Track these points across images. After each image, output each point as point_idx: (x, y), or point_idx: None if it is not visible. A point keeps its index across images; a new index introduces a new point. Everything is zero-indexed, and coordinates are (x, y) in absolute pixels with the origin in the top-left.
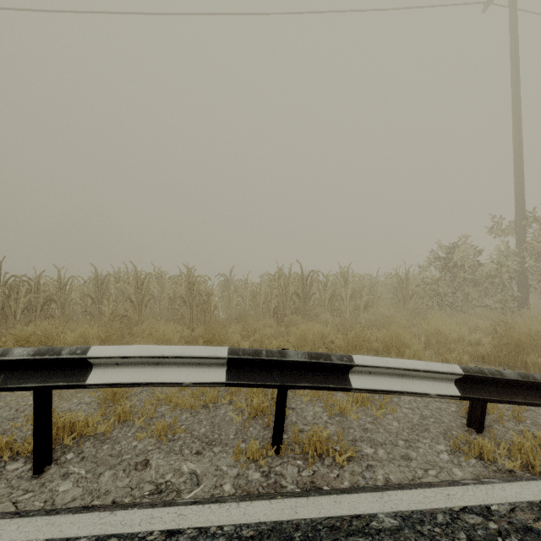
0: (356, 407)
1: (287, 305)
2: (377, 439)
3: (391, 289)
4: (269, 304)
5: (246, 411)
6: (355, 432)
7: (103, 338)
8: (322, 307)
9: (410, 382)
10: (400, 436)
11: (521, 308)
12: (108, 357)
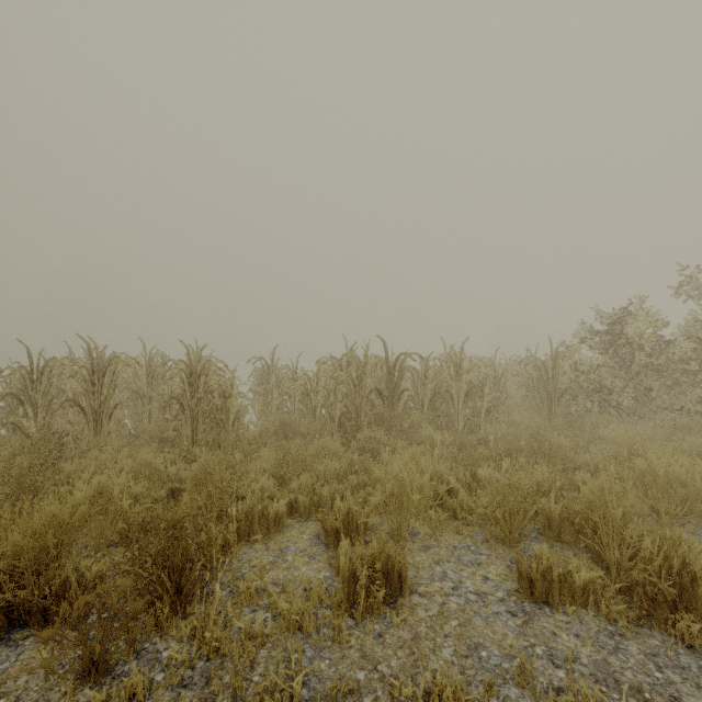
0: None
1: (363, 411)
2: None
3: (524, 381)
4: (331, 410)
5: None
6: None
7: None
8: (419, 411)
9: None
10: None
11: None
12: None
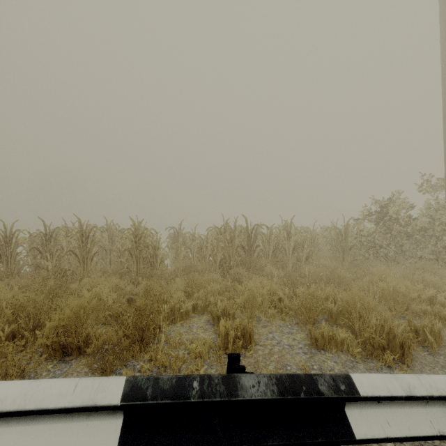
0: None
1: (233, 257)
2: None
3: (329, 241)
4: (215, 257)
5: None
6: None
7: (24, 302)
8: (266, 258)
9: (440, 413)
10: None
11: None
12: None
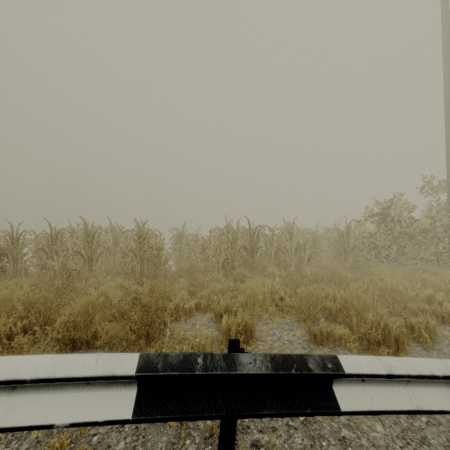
0: None
1: (236, 258)
2: None
3: (332, 242)
4: (218, 258)
5: None
6: (330, 447)
7: (34, 300)
8: (268, 259)
9: (420, 392)
10: None
11: None
12: None
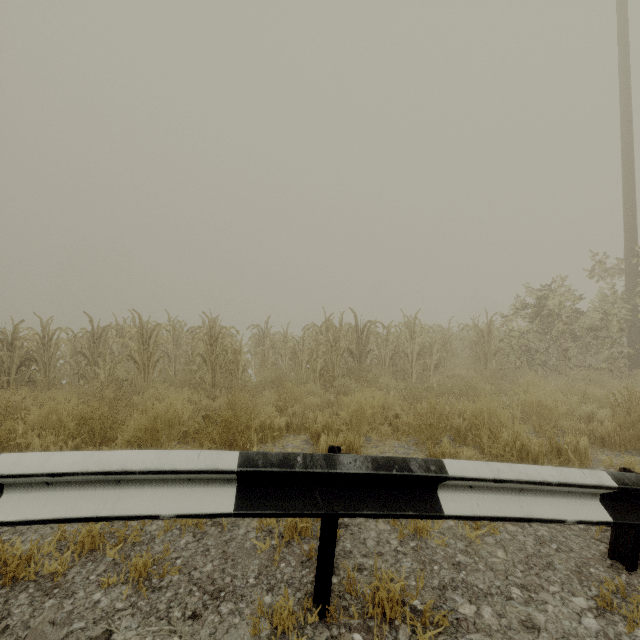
0: (439, 523)
1: (338, 365)
2: (477, 584)
3: (468, 344)
4: (314, 364)
5: (276, 533)
6: (442, 570)
7: (84, 414)
8: (382, 367)
9: (533, 501)
10: (511, 578)
11: (633, 368)
12: (26, 474)
